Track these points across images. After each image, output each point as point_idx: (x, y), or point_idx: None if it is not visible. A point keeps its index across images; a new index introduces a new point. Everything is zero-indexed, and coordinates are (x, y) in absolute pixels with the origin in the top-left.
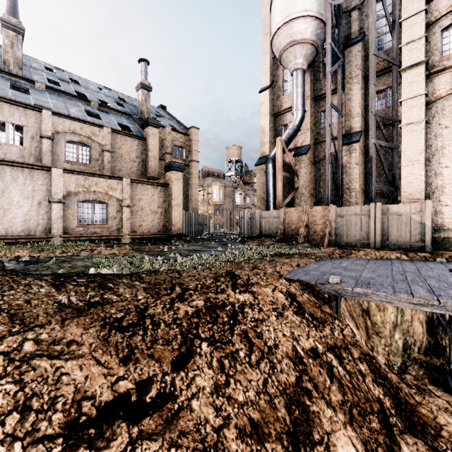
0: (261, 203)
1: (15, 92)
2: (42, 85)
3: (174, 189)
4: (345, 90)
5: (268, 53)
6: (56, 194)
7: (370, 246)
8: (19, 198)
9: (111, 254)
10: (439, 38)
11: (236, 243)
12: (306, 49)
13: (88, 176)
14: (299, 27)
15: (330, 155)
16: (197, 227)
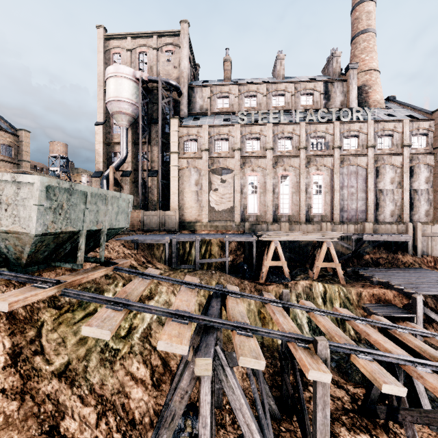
0: None
1: None
2: None
3: None
4: (150, 146)
5: (102, 99)
6: None
7: (158, 229)
8: None
9: None
10: (183, 144)
11: None
12: (128, 118)
13: None
14: (124, 105)
15: (142, 183)
16: None
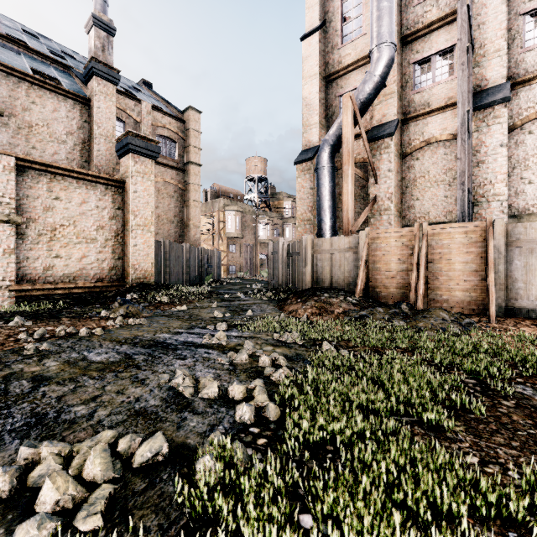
0: (305, 228)
1: None
2: None
3: (135, 192)
4: None
5: None
6: None
7: None
8: None
9: None
10: None
11: (263, 304)
12: None
13: None
14: None
15: (468, 115)
16: (195, 271)
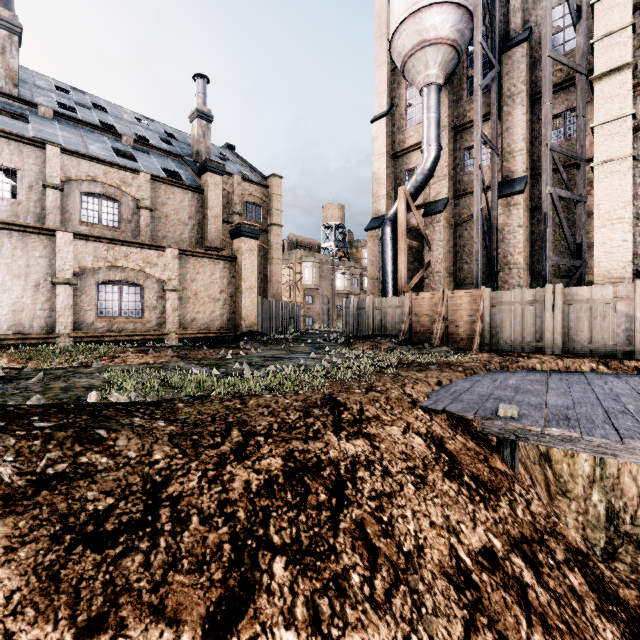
0: (374, 285)
1: (5, 118)
2: (48, 111)
3: (245, 265)
4: (501, 115)
5: (384, 63)
6: (62, 271)
7: (545, 350)
8: (5, 277)
9: (142, 364)
10: None
11: (337, 345)
12: (442, 54)
13: (113, 245)
14: (432, 19)
15: (481, 211)
16: (279, 322)
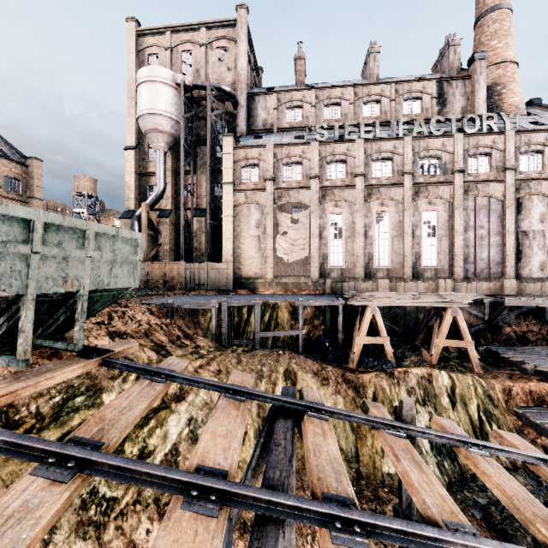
0: None
1: None
2: None
3: None
4: (196, 175)
5: (133, 116)
6: None
7: (205, 288)
8: None
9: None
10: (240, 171)
11: None
12: (167, 138)
13: None
14: (161, 121)
15: (184, 225)
16: None
